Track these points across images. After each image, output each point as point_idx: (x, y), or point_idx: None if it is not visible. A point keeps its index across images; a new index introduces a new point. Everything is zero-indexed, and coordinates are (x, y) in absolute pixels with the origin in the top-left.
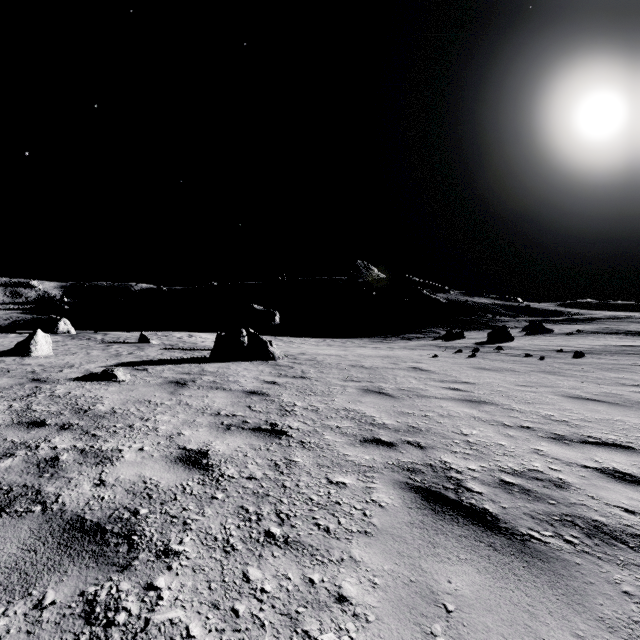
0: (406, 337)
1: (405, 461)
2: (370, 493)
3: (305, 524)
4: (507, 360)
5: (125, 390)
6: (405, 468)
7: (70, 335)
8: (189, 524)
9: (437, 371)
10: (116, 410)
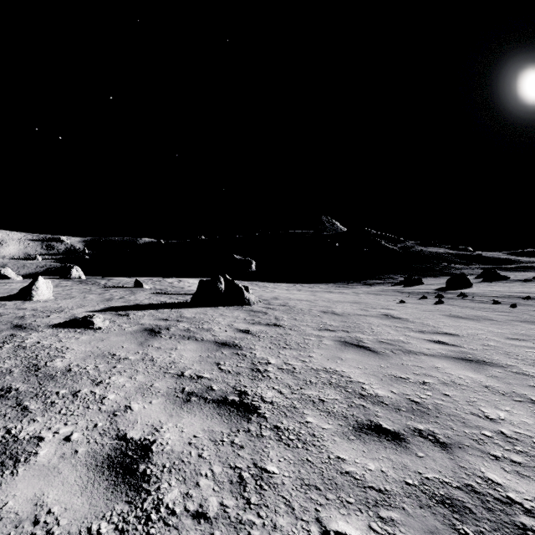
0: (367, 283)
1: (431, 478)
2: None
3: None
4: (477, 307)
5: (95, 339)
6: (437, 497)
7: (80, 280)
8: None
9: (411, 319)
10: (72, 367)
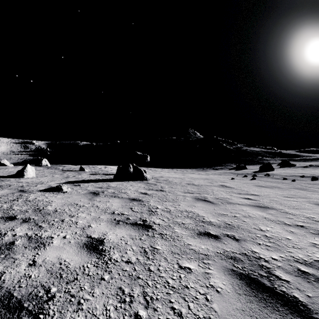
0: (215, 168)
1: (228, 251)
2: (208, 278)
3: (164, 308)
4: (273, 181)
5: (65, 197)
6: (229, 256)
7: (47, 167)
8: (81, 304)
9: (235, 187)
10: (57, 210)
